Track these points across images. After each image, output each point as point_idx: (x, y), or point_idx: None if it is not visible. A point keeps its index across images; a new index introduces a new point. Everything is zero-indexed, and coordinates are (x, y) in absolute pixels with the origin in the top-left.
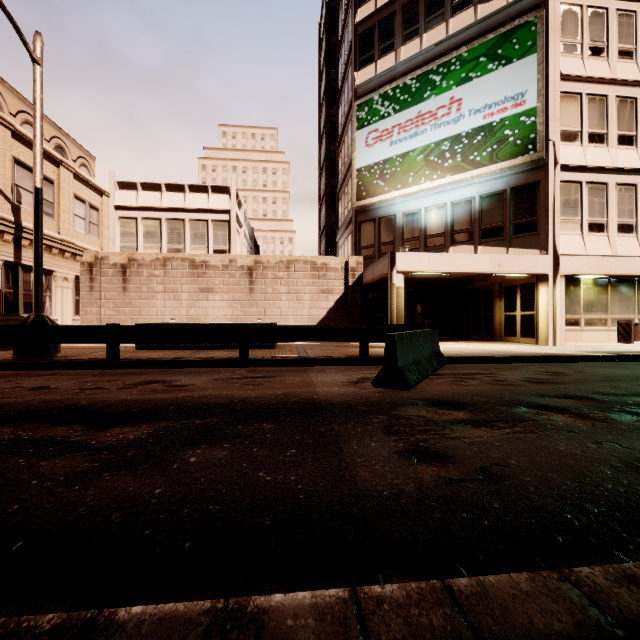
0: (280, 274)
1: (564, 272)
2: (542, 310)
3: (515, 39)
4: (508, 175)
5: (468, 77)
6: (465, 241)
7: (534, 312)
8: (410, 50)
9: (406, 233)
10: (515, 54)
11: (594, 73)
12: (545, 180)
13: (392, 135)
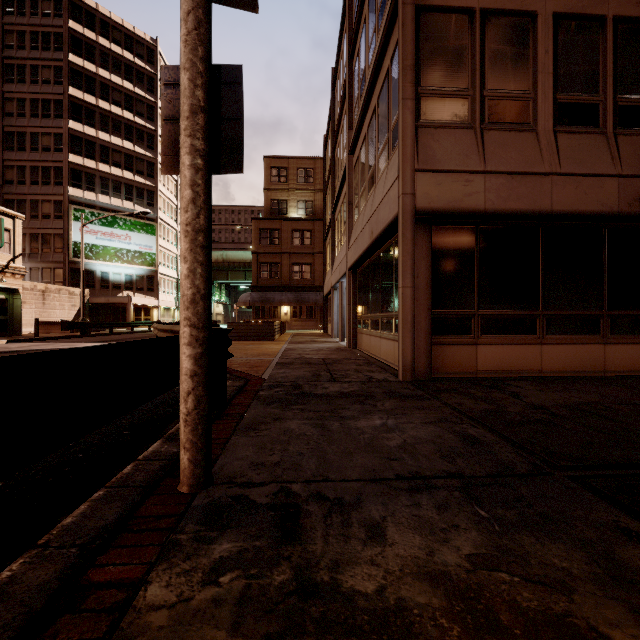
0: (56, 295)
1: (160, 305)
2: (155, 317)
3: (150, 228)
4: (146, 270)
5: (134, 230)
6: (130, 290)
7: (151, 317)
8: (105, 200)
9: (102, 281)
10: (150, 233)
11: (164, 246)
12: (157, 276)
13: (98, 234)
